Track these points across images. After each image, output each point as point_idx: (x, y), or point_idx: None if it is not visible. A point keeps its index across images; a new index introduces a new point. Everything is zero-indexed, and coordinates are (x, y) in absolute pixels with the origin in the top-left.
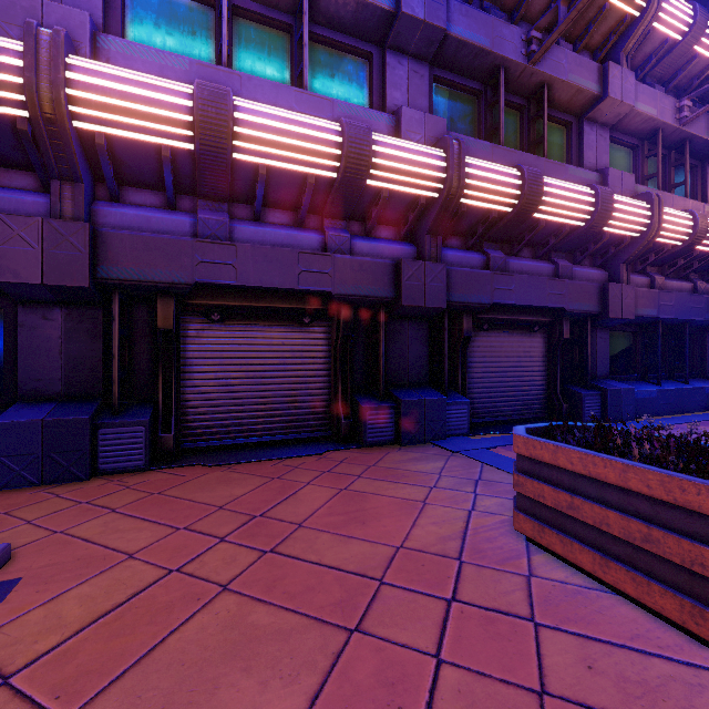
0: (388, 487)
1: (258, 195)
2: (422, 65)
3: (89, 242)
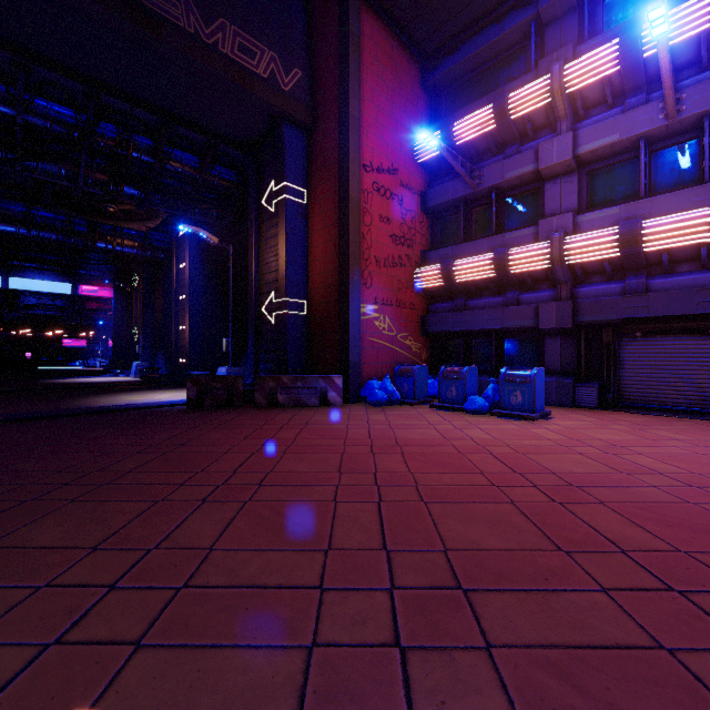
0: None
1: (664, 263)
2: None
3: (571, 308)
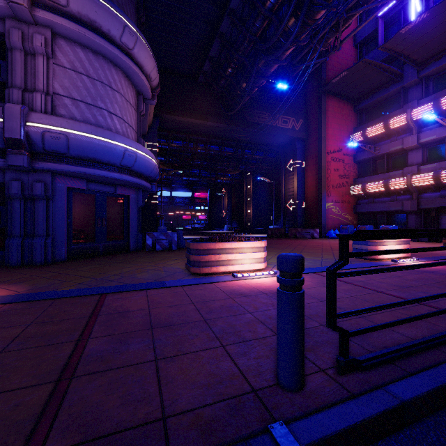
0: None
1: None
2: None
3: (416, 203)
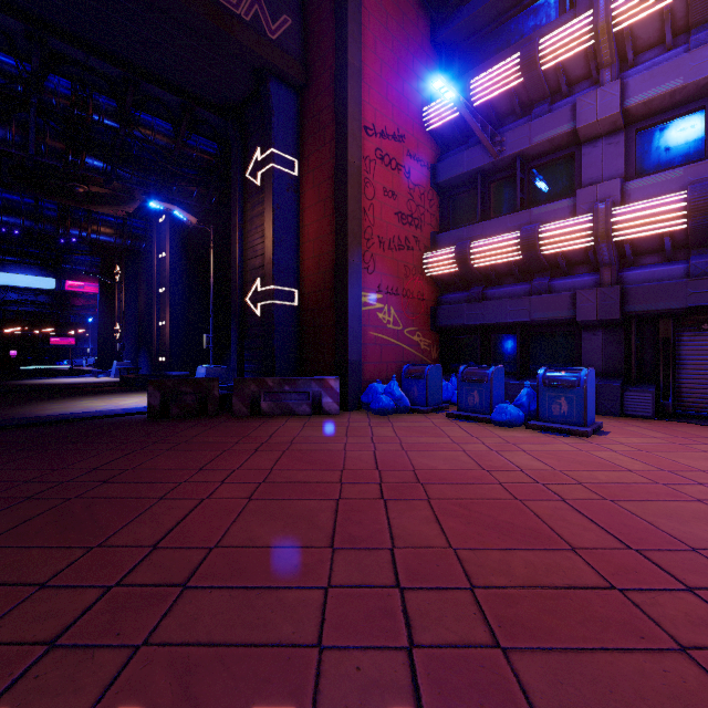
0: None
1: None
2: None
3: (619, 295)
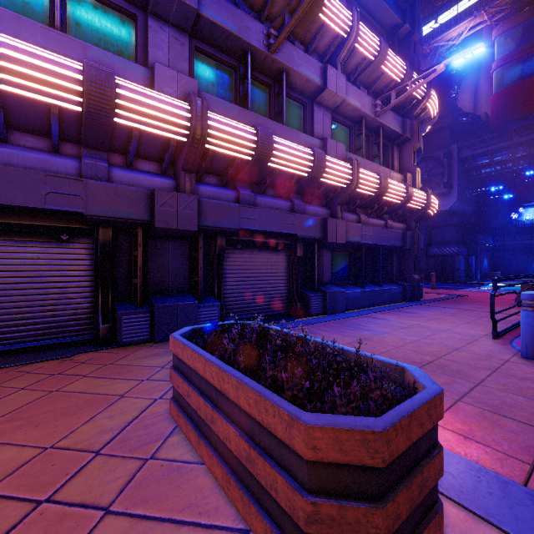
0: (101, 385)
1: None
2: (183, 35)
3: None
